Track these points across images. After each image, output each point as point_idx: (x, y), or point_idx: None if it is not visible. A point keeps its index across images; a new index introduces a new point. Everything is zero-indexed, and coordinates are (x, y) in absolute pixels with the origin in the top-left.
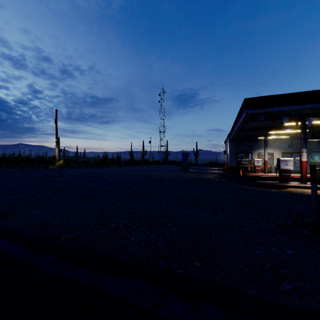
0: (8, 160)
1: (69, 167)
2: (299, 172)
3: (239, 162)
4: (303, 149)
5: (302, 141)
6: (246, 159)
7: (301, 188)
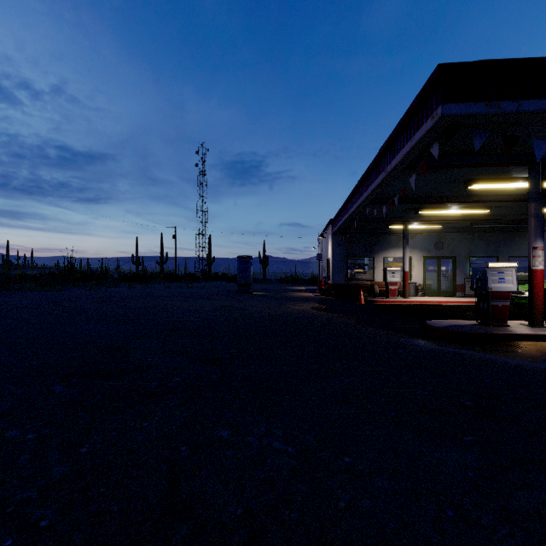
0: None
1: None
2: (451, 294)
3: (351, 275)
4: (536, 240)
5: (535, 221)
6: (363, 269)
7: None
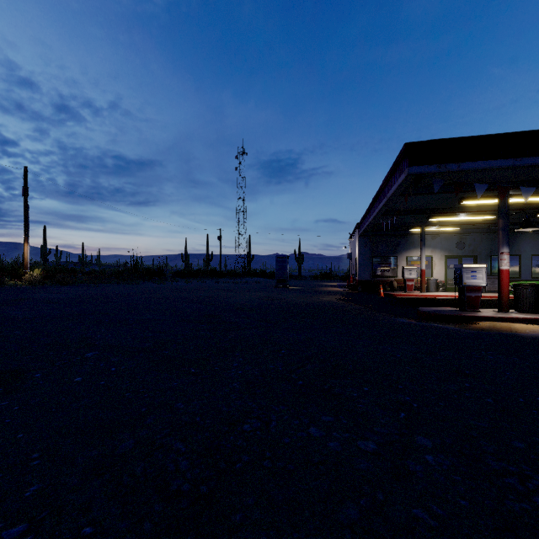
0: None
1: (54, 283)
2: None
3: (376, 272)
4: (503, 247)
5: (502, 233)
6: (387, 267)
7: (503, 321)
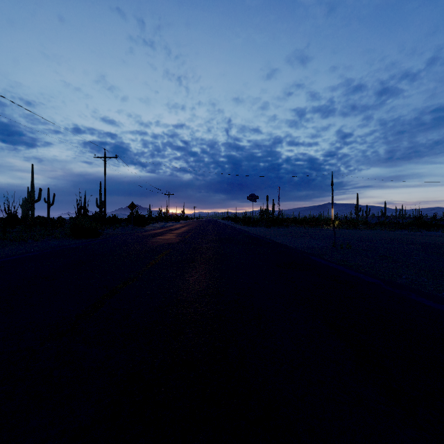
0: (300, 221)
1: (343, 228)
2: None
3: None
4: None
5: None
6: None
7: None
